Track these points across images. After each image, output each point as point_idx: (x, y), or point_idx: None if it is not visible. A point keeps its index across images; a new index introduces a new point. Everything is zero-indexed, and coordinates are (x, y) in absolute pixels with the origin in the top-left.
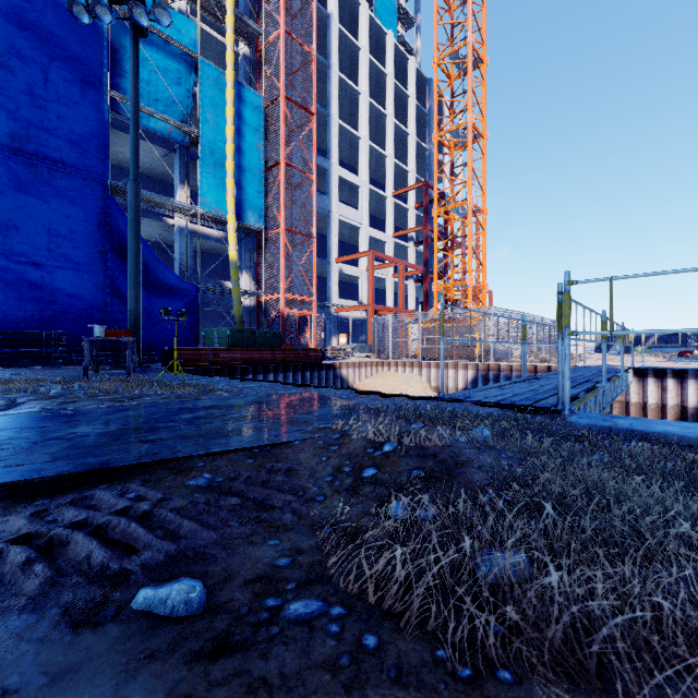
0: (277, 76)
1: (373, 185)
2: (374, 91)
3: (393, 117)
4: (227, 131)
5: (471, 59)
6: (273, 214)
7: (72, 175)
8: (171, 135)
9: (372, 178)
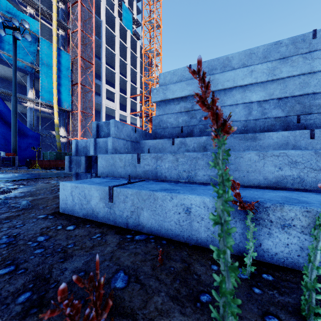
0: (77, 47)
1: (122, 91)
2: (122, 52)
3: (130, 65)
4: (53, 69)
5: (155, 54)
6: (75, 102)
7: None
8: (26, 68)
9: (122, 88)
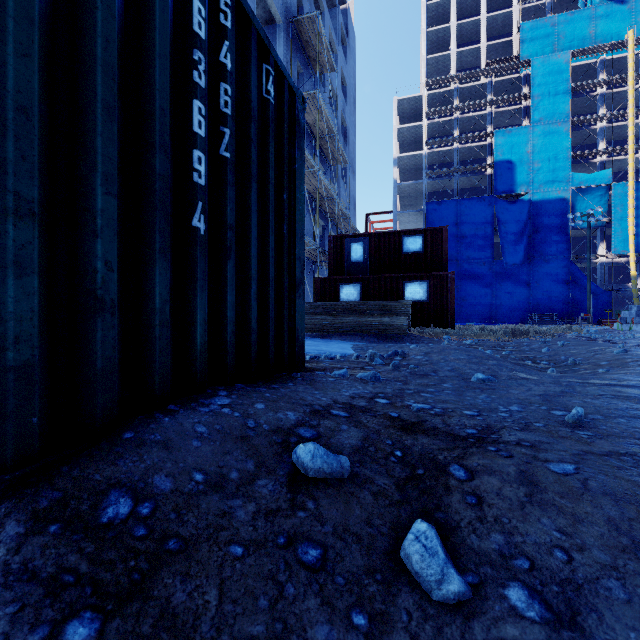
0: None
1: None
2: None
3: None
4: (629, 212)
5: None
6: None
7: (557, 258)
8: (596, 225)
9: None
